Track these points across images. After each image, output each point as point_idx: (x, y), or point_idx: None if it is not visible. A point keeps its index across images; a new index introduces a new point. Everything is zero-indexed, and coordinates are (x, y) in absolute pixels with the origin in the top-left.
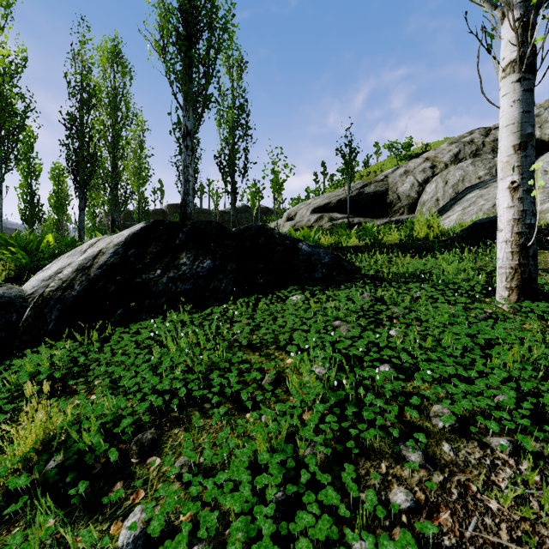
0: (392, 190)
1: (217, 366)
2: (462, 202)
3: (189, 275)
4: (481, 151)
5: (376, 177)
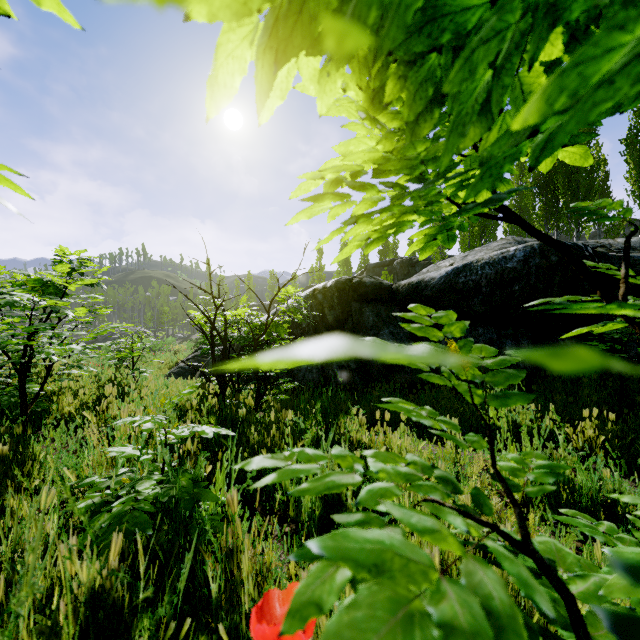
0: None
1: None
2: None
3: None
4: None
5: None
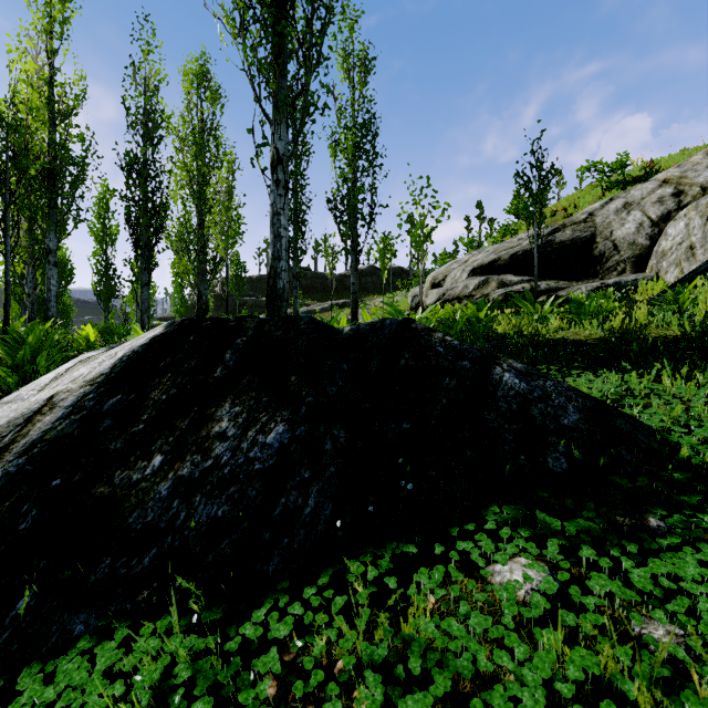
0: (603, 234)
1: None
2: None
3: (227, 472)
4: None
5: (573, 217)
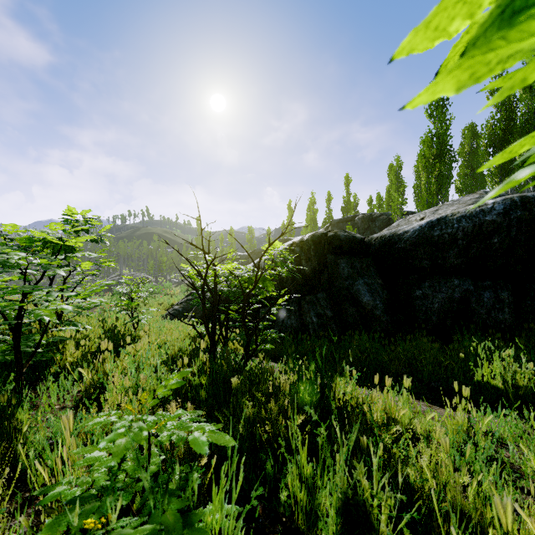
0: None
1: None
2: None
3: None
4: None
5: None
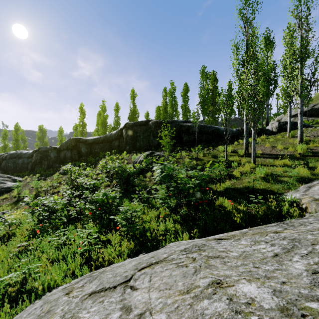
0: None
1: None
2: None
3: None
4: None
5: None
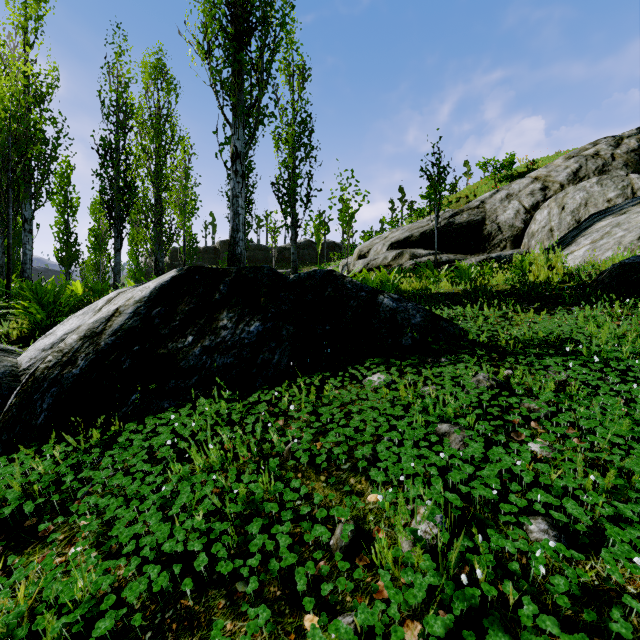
0: (490, 218)
1: (260, 508)
2: (590, 232)
3: (230, 344)
4: (610, 166)
5: (469, 204)
